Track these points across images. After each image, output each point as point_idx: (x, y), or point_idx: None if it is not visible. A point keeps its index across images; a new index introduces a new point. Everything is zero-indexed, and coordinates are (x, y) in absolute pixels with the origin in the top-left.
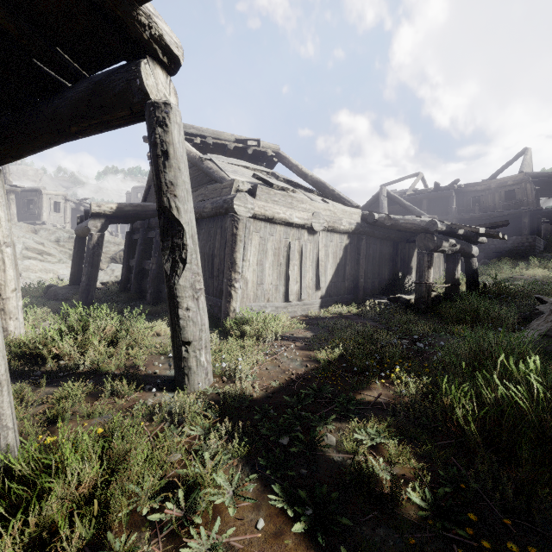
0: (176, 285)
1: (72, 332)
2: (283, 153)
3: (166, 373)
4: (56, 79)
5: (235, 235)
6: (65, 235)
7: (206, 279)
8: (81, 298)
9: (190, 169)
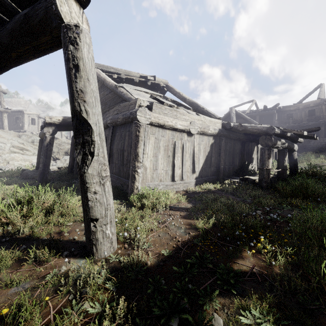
0: (85, 173)
1: (19, 205)
2: (170, 85)
3: (82, 238)
4: (0, 17)
5: (138, 136)
6: (38, 138)
7: (119, 166)
8: (39, 178)
9: (109, 94)
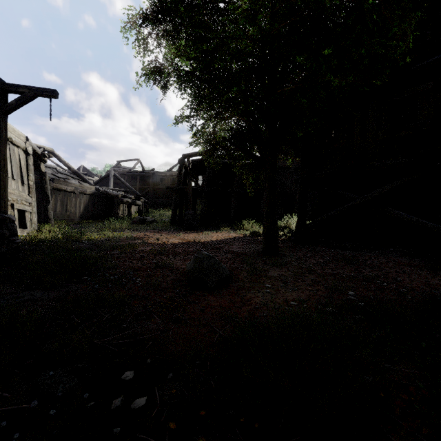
0: (48, 207)
1: None
2: (56, 153)
3: None
4: None
5: None
6: None
7: None
8: None
9: None
